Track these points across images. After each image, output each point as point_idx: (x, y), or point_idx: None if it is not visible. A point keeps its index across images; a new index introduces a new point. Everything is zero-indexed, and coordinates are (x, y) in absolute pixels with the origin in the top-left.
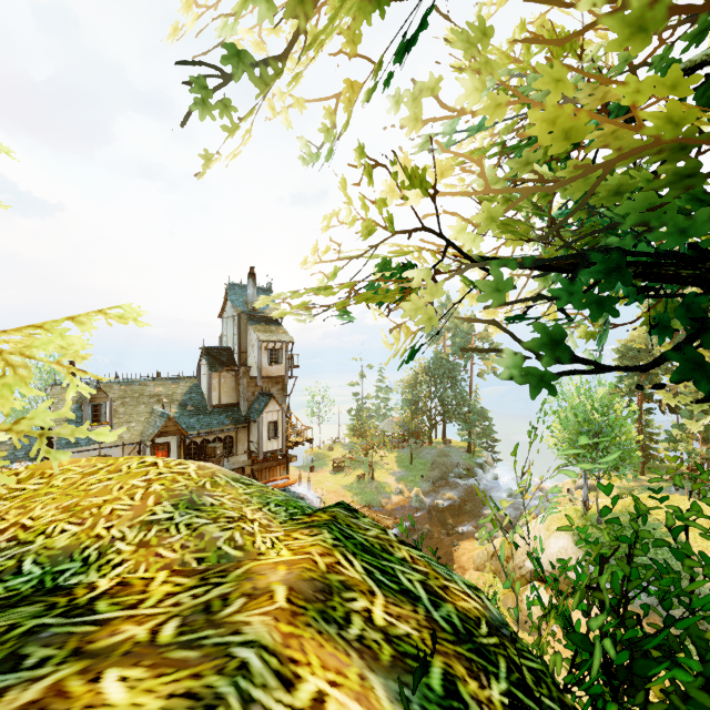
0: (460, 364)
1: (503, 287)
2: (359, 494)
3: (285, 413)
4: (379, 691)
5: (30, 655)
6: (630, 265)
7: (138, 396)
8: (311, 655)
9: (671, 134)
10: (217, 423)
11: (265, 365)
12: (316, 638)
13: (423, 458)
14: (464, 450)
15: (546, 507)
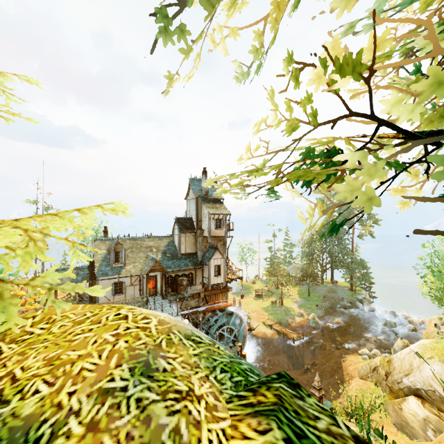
0: (344, 228)
1: None
2: (273, 314)
3: (225, 260)
4: None
5: None
6: None
7: (139, 247)
8: None
9: None
10: (184, 264)
11: (213, 229)
12: None
13: (317, 293)
14: (347, 289)
15: (415, 336)
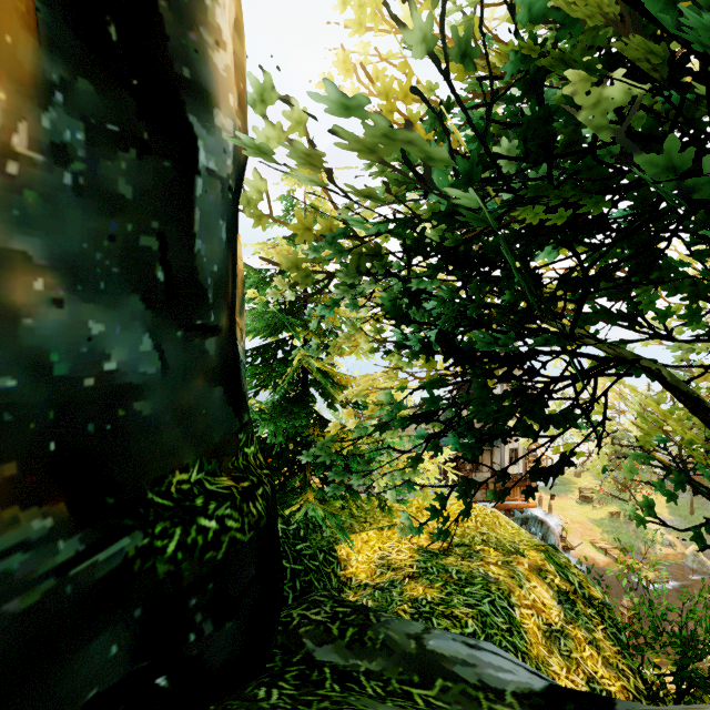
0: None
1: (633, 471)
2: (611, 532)
3: None
4: (551, 593)
5: (473, 557)
6: (688, 483)
7: None
8: (534, 579)
9: (698, 438)
10: None
11: None
12: (536, 577)
13: None
14: None
15: None
